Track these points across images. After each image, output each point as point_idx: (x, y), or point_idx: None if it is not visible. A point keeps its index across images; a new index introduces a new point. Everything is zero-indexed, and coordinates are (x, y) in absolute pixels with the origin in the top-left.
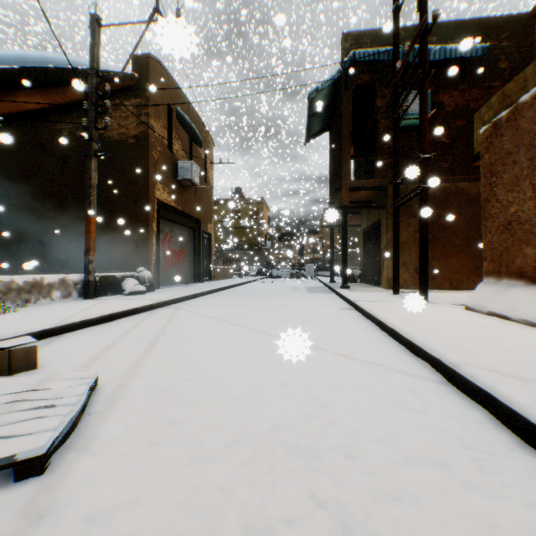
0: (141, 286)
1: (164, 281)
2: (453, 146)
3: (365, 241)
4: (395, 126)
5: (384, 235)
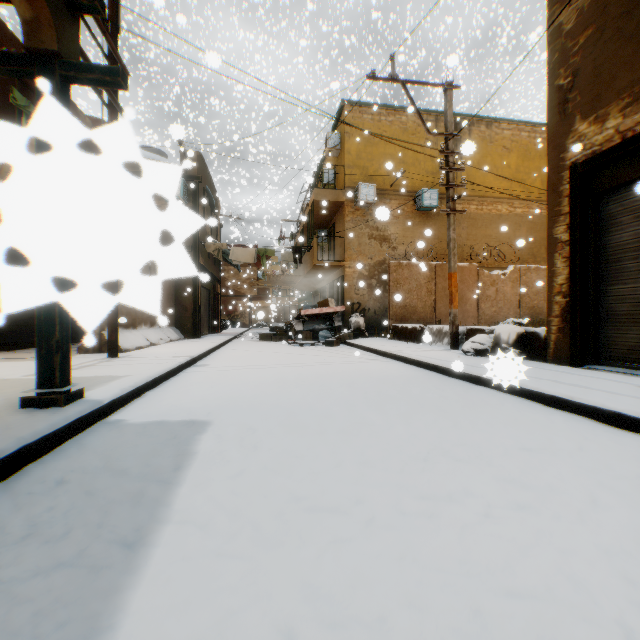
0: (471, 344)
1: None
2: None
3: None
4: None
5: None
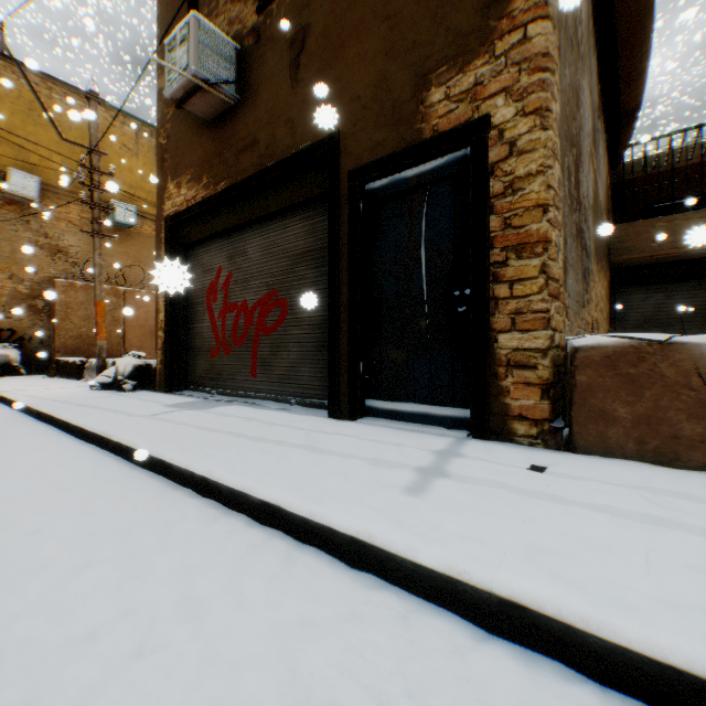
0: (99, 378)
1: (215, 384)
2: None
3: None
4: None
5: None
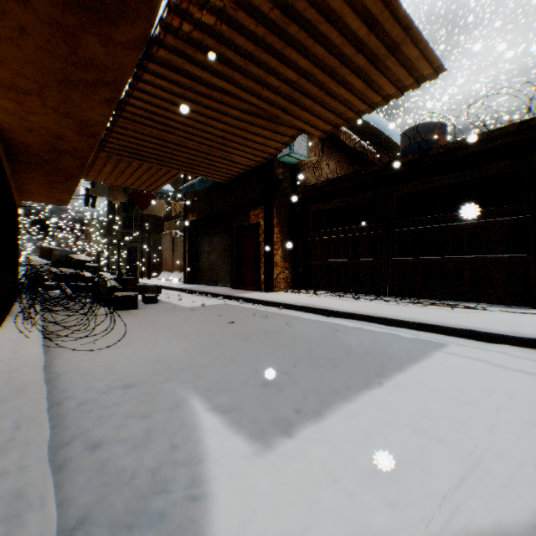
0: None
1: None
2: (166, 221)
3: (129, 254)
4: (142, 216)
5: (138, 254)
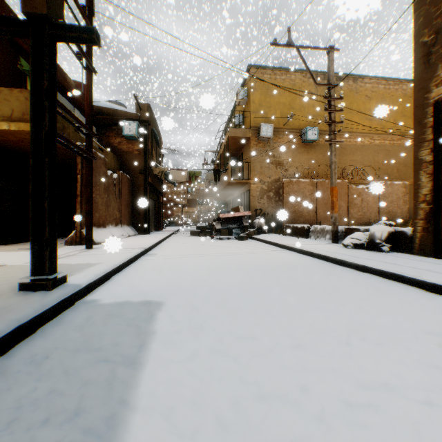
0: (350, 240)
1: None
2: None
3: None
4: None
5: None
